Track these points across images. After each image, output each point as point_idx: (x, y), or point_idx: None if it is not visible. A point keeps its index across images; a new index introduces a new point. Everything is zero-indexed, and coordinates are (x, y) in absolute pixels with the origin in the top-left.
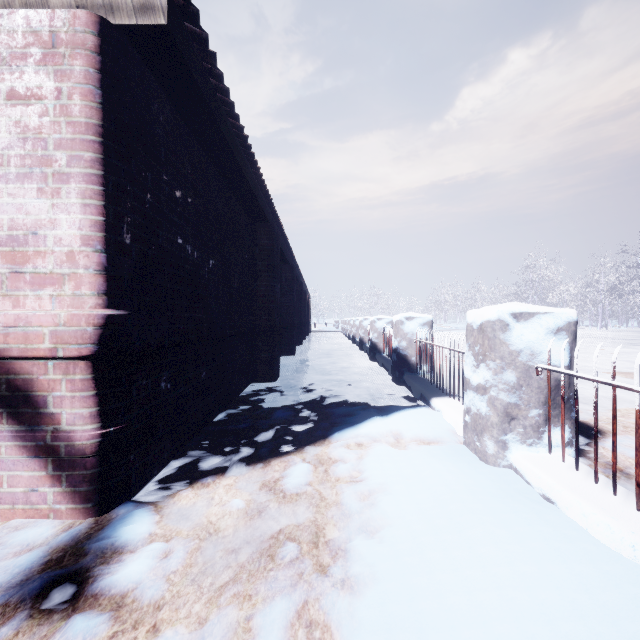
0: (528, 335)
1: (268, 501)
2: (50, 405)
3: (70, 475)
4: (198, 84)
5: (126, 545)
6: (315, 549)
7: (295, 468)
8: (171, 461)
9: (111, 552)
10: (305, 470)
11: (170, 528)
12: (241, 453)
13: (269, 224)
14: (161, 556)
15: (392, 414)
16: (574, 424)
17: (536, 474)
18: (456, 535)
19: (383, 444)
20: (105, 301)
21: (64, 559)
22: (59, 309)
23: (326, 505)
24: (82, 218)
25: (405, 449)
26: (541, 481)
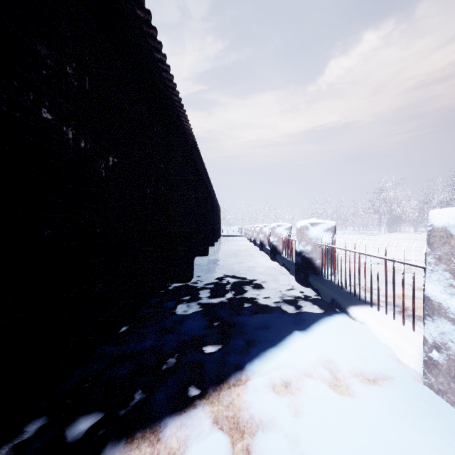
0: None
1: None
2: None
3: None
4: None
5: None
6: None
7: (201, 453)
8: (24, 424)
9: None
10: None
11: None
12: (130, 403)
13: (184, 138)
14: None
15: (313, 328)
16: None
17: None
18: None
19: (319, 385)
20: None
21: None
22: None
23: None
24: None
25: (350, 395)
26: None
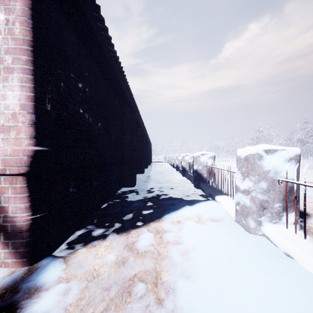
0: (273, 162)
1: (128, 256)
2: (2, 202)
3: (13, 242)
4: (90, 23)
5: (43, 285)
6: (155, 288)
7: (144, 235)
8: (76, 231)
9: (34, 290)
10: (149, 237)
11: (71, 273)
12: (114, 226)
13: (131, 106)
14: (63, 293)
15: (195, 204)
16: (299, 211)
17: (280, 240)
18: (239, 280)
19: (191, 221)
20: (34, 142)
21: (5, 295)
22: (7, 146)
23: (161, 258)
24: (20, 94)
25: (203, 224)
26: (284, 245)
